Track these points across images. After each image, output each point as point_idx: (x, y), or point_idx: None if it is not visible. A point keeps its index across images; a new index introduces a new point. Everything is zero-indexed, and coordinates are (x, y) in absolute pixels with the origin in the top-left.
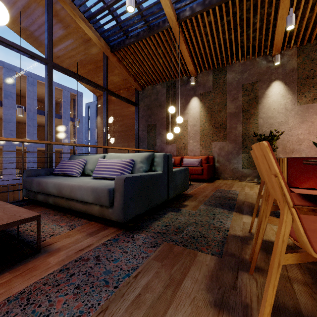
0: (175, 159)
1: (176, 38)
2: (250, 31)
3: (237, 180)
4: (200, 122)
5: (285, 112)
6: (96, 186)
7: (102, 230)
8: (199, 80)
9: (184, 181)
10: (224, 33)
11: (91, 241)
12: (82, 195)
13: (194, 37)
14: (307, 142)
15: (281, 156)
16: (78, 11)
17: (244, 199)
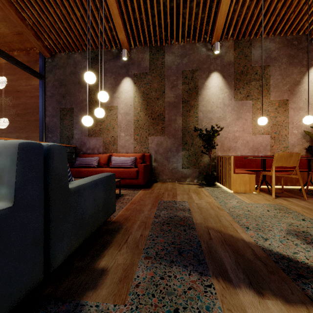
0: (100, 157)
1: None
2: (194, 1)
3: (177, 182)
4: (134, 110)
5: (223, 107)
6: None
7: None
8: (133, 57)
9: (106, 201)
10: None
11: None
12: None
13: None
14: (242, 140)
15: (220, 154)
16: None
17: (204, 221)
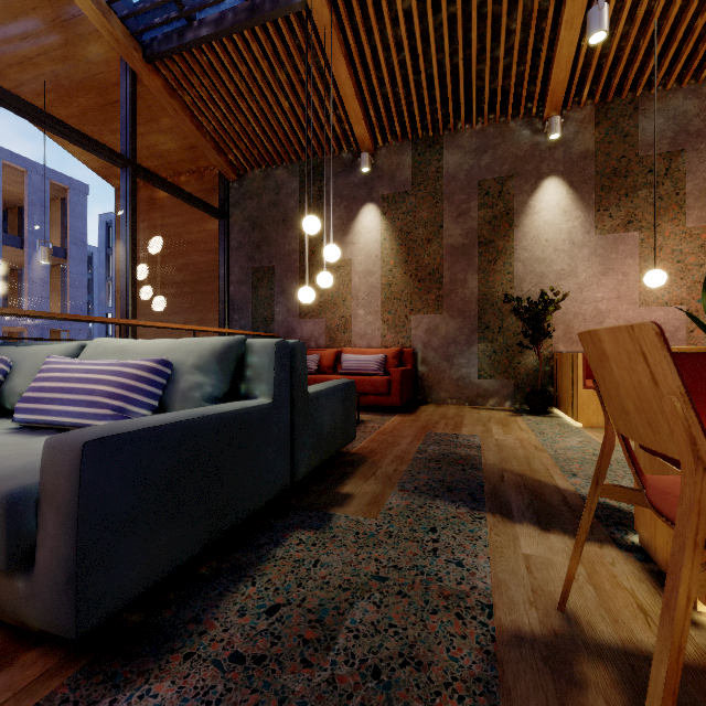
0: (321, 355)
1: (322, 43)
2: (501, 50)
3: (468, 405)
4: (382, 265)
5: (569, 250)
6: None
7: None
8: (380, 163)
9: (344, 419)
10: (440, 48)
11: None
12: None
13: (370, 49)
14: (614, 318)
15: (562, 348)
16: None
17: (500, 462)
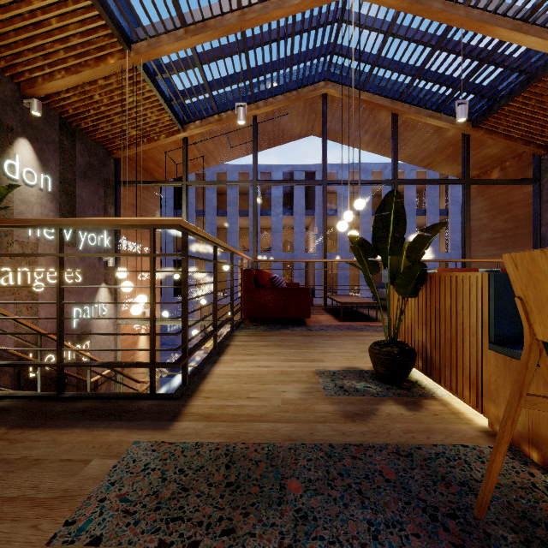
0: None
1: None
2: None
3: None
4: None
5: None
6: None
7: None
8: None
9: None
10: None
11: None
12: None
13: None
14: None
15: None
16: (423, 111)
17: None
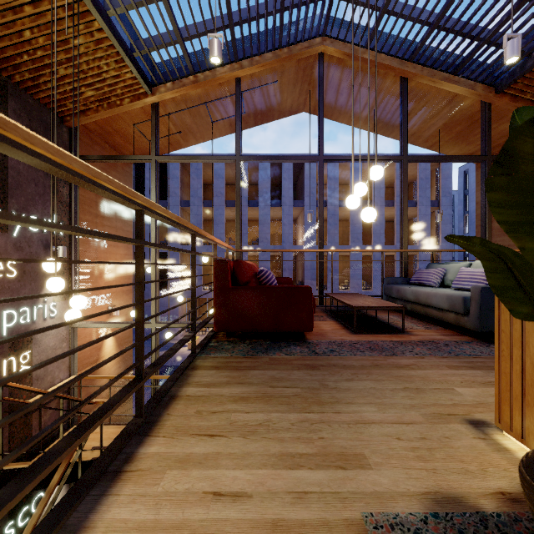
0: None
1: None
2: None
3: None
4: None
5: None
6: (451, 294)
7: (457, 335)
8: None
9: None
10: None
11: (444, 338)
12: (438, 302)
13: None
14: None
15: None
16: (438, 74)
17: None
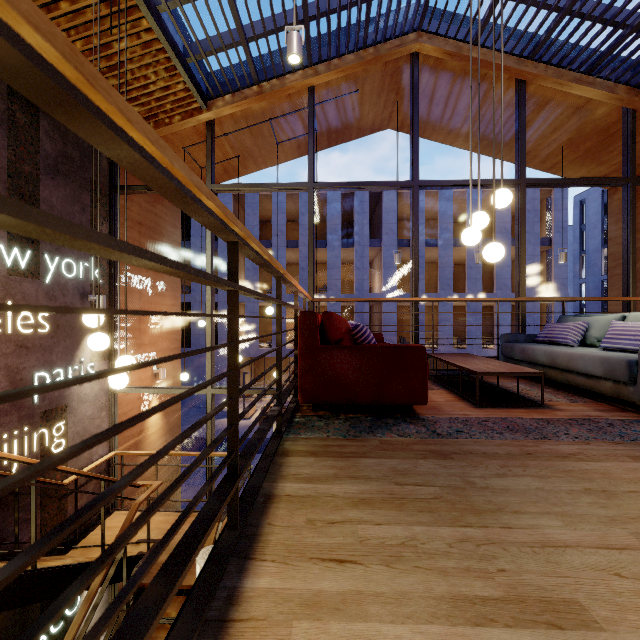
0: None
1: None
2: None
3: None
4: None
5: None
6: (607, 357)
7: (617, 411)
8: None
9: None
10: None
11: (601, 415)
12: (586, 366)
13: None
14: None
15: None
16: (566, 74)
17: None
